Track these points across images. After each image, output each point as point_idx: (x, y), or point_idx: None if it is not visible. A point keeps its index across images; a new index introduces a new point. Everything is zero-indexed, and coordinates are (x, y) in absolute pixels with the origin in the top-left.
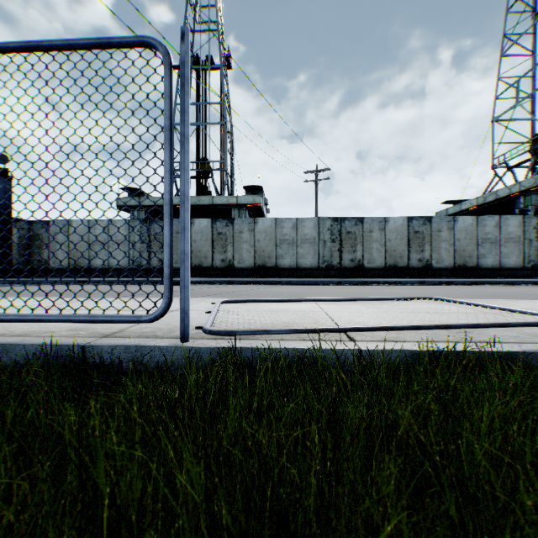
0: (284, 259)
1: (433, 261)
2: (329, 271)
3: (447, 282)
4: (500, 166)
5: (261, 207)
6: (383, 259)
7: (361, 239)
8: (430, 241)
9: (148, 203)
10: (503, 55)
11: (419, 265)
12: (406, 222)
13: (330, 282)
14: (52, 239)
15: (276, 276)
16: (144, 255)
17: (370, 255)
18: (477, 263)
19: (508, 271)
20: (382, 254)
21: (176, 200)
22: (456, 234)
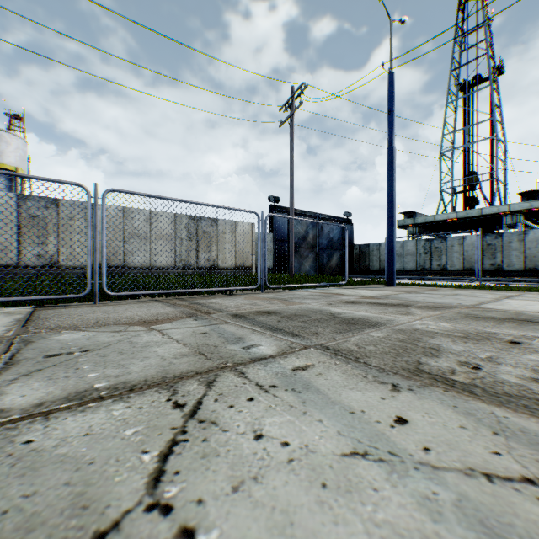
0: None
1: None
2: None
3: None
4: None
5: None
6: None
7: None
8: None
9: (420, 222)
10: None
11: None
12: None
13: None
14: (370, 254)
15: None
16: (426, 262)
17: None
18: None
19: None
20: None
21: (444, 216)
22: None
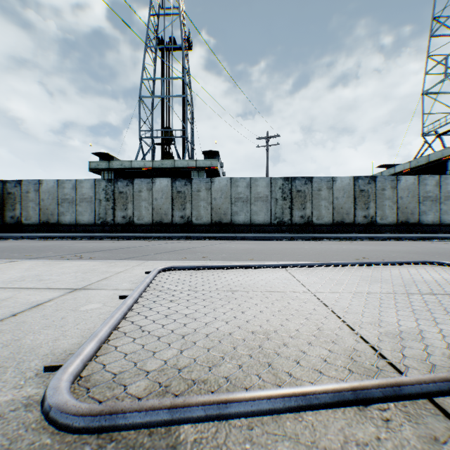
0: (239, 216)
1: (377, 217)
2: (280, 226)
3: (395, 238)
4: (429, 134)
5: (218, 169)
6: (331, 216)
7: (310, 197)
8: (375, 199)
9: (117, 166)
10: (432, 35)
11: (365, 221)
12: (352, 181)
13: (283, 237)
14: (24, 198)
15: (231, 231)
16: (109, 212)
17: (318, 212)
18: (419, 219)
19: (447, 227)
20: (329, 211)
21: (141, 163)
22: (399, 192)
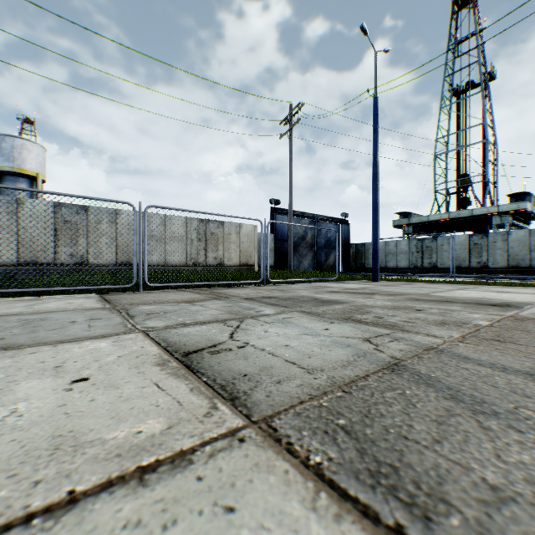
0: None
1: None
2: None
3: None
4: None
5: (526, 211)
6: None
7: None
8: None
9: (415, 222)
10: None
11: None
12: None
13: None
14: (366, 253)
15: (528, 274)
16: (418, 260)
17: None
18: None
19: None
20: None
21: (437, 216)
22: None
